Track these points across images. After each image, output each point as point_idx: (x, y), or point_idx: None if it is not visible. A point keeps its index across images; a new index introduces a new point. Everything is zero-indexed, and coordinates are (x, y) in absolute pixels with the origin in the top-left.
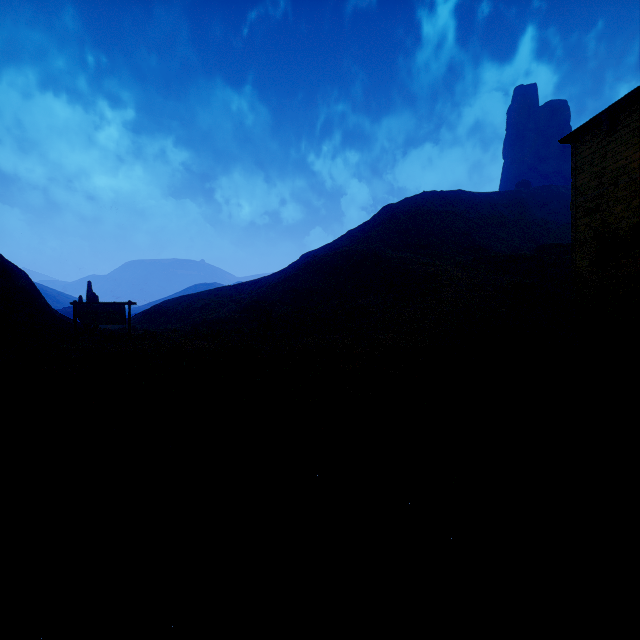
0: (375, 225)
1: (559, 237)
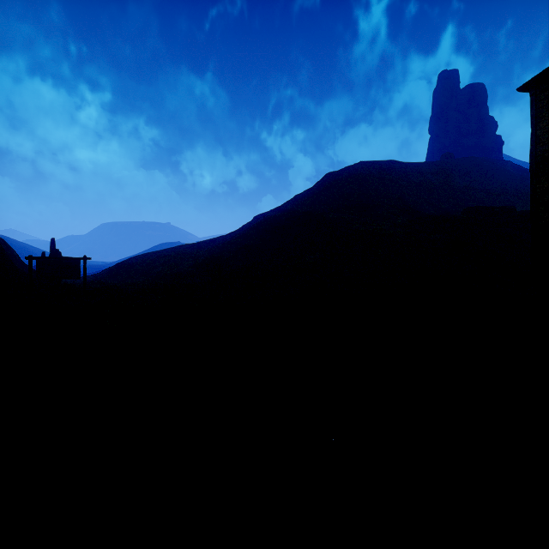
0: (319, 190)
1: (480, 202)
